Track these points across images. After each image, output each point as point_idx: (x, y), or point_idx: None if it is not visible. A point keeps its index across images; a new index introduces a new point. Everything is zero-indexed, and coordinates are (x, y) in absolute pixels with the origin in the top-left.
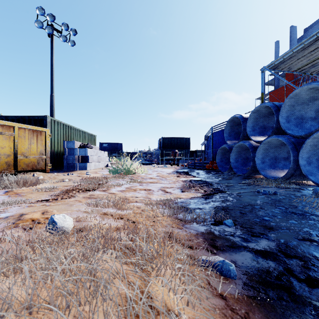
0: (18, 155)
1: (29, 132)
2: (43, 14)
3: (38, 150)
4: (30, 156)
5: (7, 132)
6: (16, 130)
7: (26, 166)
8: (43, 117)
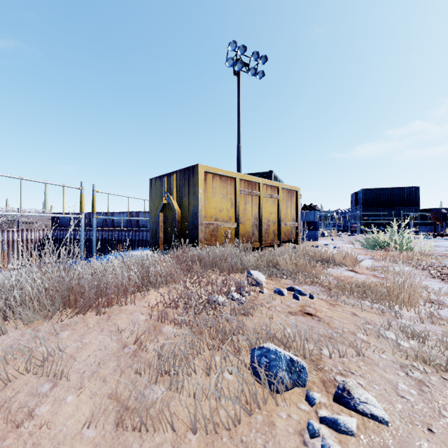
0: (280, 222)
1: (285, 193)
2: (234, 49)
3: (291, 215)
4: (287, 223)
5: (274, 195)
6: (279, 192)
7: (284, 236)
8: (266, 174)
